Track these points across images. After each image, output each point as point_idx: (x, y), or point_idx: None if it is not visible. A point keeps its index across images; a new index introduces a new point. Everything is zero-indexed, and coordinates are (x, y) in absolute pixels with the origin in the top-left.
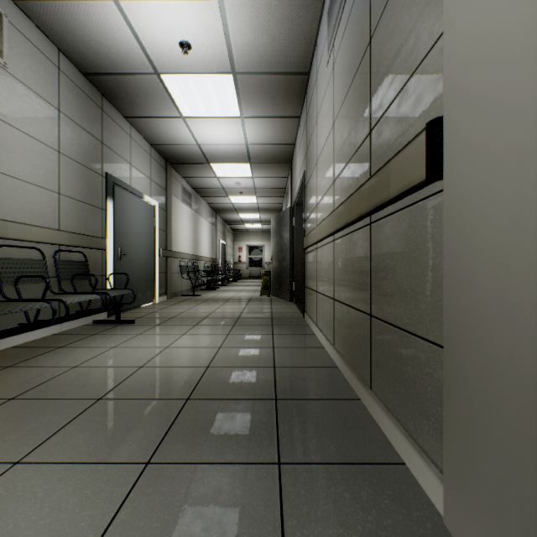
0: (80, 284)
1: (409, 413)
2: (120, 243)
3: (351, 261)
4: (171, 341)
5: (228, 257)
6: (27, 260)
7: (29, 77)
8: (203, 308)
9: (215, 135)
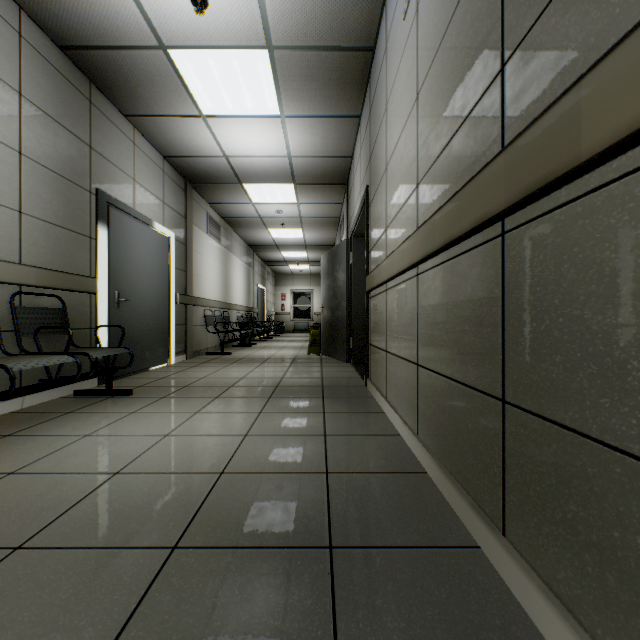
0: (56, 340)
1: None
2: (118, 285)
3: (453, 304)
4: (176, 423)
5: (268, 305)
6: None
7: None
8: (231, 371)
9: (247, 143)
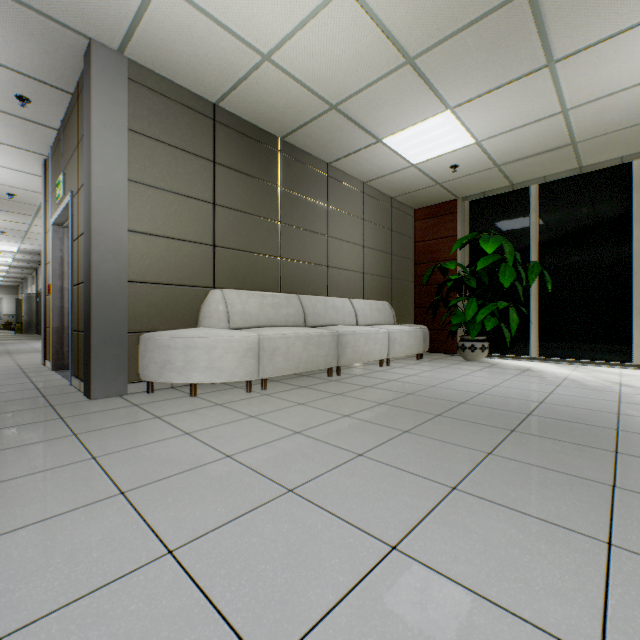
0: None
1: None
2: None
3: None
4: None
5: None
6: None
7: None
8: None
9: None
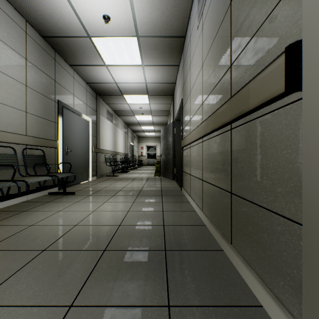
0: (40, 169)
1: (265, 268)
2: (67, 144)
3: (215, 155)
4: (97, 206)
5: (135, 152)
6: (4, 154)
7: (6, 37)
8: (119, 184)
9: (126, 77)
